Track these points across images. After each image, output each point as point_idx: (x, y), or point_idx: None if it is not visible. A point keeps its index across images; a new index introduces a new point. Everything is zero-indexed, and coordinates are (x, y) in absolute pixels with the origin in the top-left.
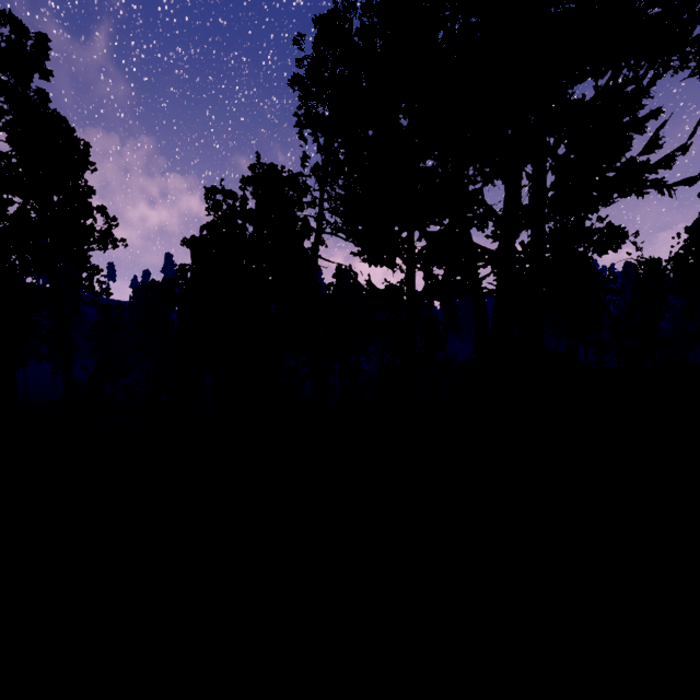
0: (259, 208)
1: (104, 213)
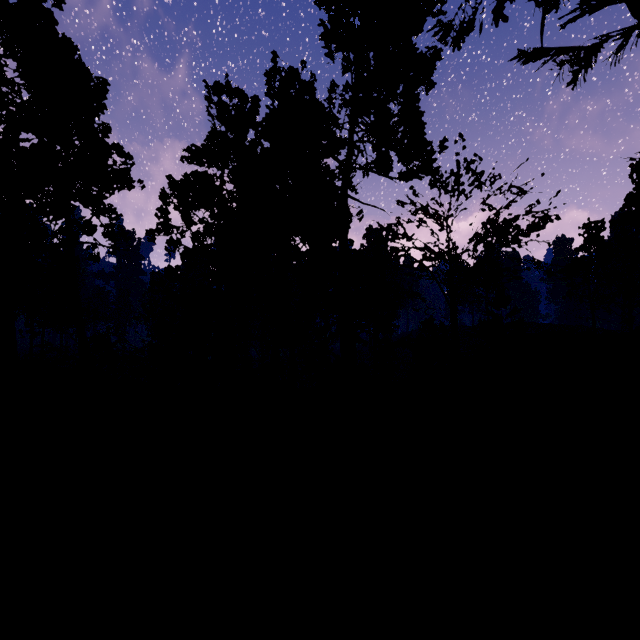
0: (273, 110)
1: (119, 151)
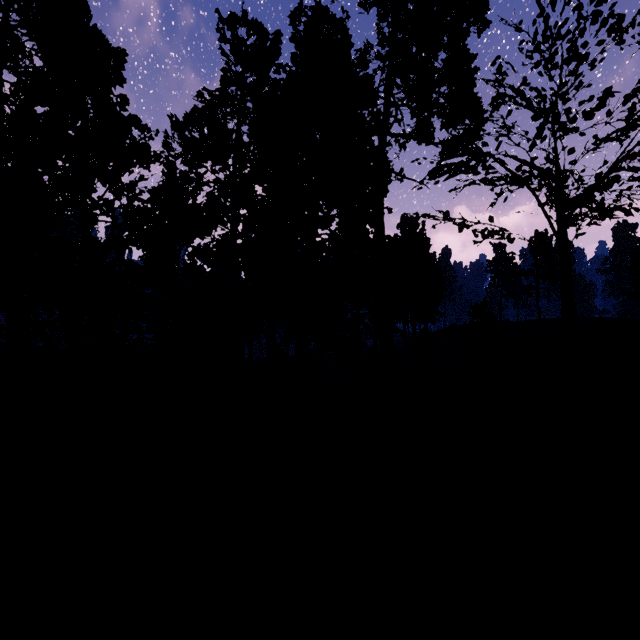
0: (298, 46)
1: (136, 123)
